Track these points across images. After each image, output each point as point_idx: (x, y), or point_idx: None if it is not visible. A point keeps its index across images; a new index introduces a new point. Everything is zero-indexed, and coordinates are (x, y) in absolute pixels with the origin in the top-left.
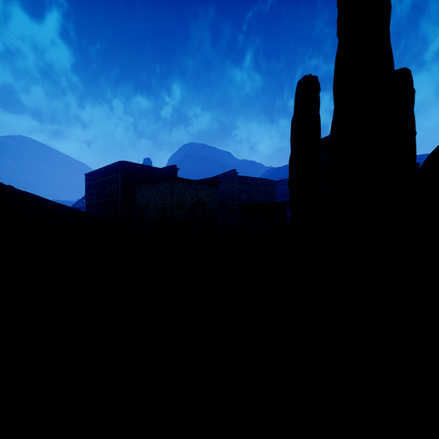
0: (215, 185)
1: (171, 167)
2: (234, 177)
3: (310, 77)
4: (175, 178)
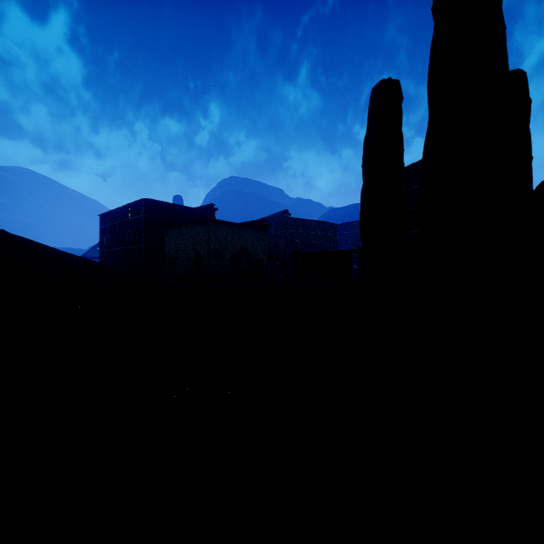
0: (262, 229)
1: (208, 207)
2: (286, 219)
3: (389, 80)
4: (213, 221)
